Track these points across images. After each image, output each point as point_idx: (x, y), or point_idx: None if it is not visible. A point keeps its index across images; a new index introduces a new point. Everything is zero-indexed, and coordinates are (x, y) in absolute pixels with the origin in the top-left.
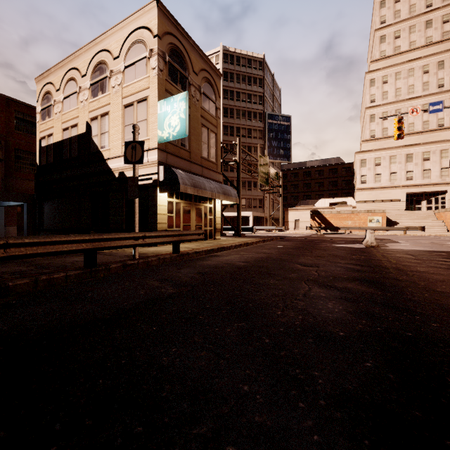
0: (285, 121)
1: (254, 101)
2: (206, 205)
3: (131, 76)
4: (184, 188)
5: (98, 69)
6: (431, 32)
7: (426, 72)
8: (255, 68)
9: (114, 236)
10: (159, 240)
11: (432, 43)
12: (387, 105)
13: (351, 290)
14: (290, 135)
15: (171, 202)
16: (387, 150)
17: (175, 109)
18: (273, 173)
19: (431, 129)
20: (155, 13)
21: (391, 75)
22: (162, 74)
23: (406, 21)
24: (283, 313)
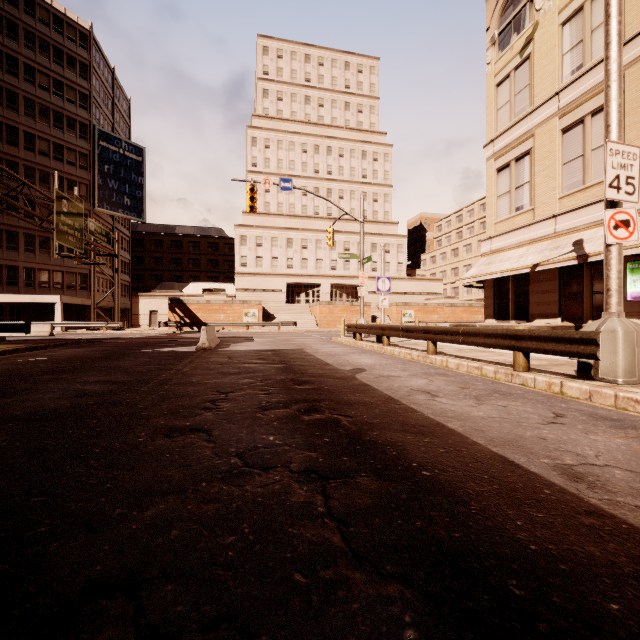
0: (134, 154)
1: (69, 97)
2: None
3: None
4: None
5: None
6: (310, 110)
7: (305, 152)
8: (72, 40)
9: None
10: None
11: (310, 122)
12: (269, 175)
13: None
14: (142, 177)
15: None
16: (269, 230)
17: None
18: (96, 230)
19: (309, 215)
20: None
21: (273, 141)
22: None
23: (288, 85)
24: None
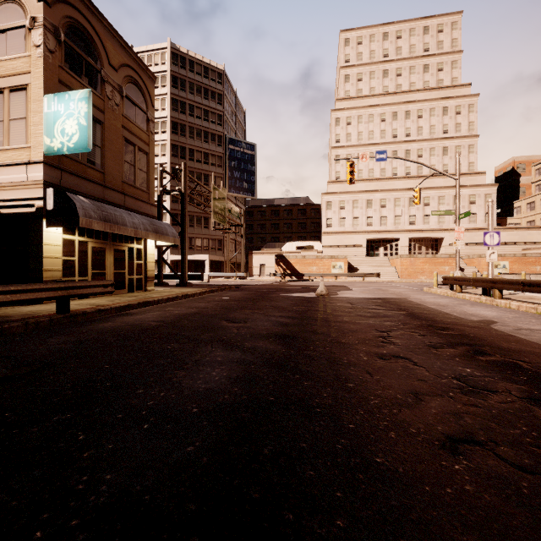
0: (250, 150)
1: (212, 120)
2: (132, 246)
3: None
4: (87, 221)
5: None
6: (387, 82)
7: (383, 121)
8: (213, 80)
9: None
10: (26, 297)
11: (388, 93)
12: (350, 147)
13: (257, 350)
14: (254, 166)
15: (70, 241)
16: (351, 194)
17: (72, 110)
18: (232, 209)
19: (387, 177)
20: None
21: (354, 117)
22: (52, 57)
23: (367, 66)
24: (144, 391)
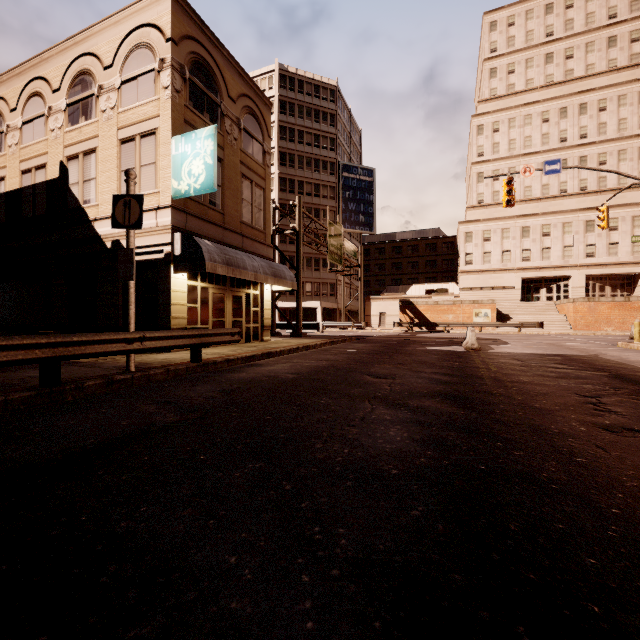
0: (367, 176)
1: (323, 145)
2: (249, 292)
3: (132, 97)
4: (212, 266)
5: (80, 82)
6: (552, 69)
7: (546, 121)
8: (325, 99)
9: (91, 338)
10: (167, 344)
11: (553, 83)
12: (498, 160)
13: (427, 410)
14: (373, 195)
15: (193, 287)
16: (499, 221)
17: (198, 150)
18: (348, 247)
19: (552, 196)
20: (168, 6)
21: (503, 122)
22: (179, 96)
23: (522, 52)
24: (324, 446)
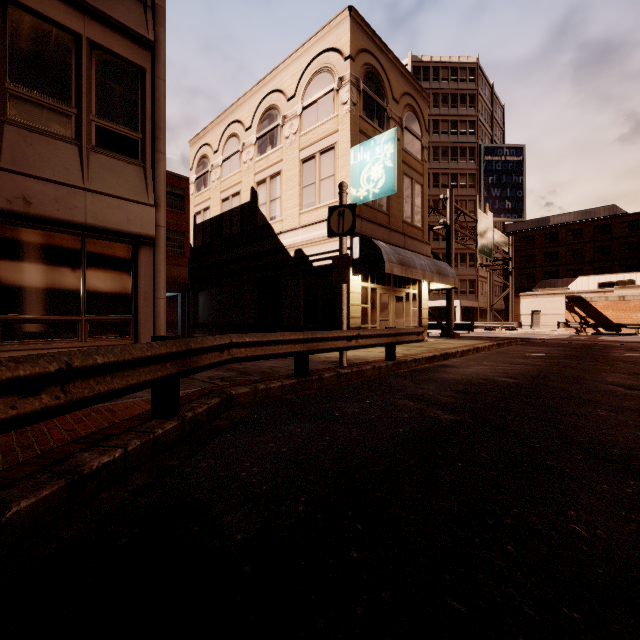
0: (515, 156)
1: (461, 131)
2: (408, 291)
3: (312, 120)
4: (390, 267)
5: (267, 117)
6: None
7: None
8: (463, 80)
9: (327, 335)
10: (373, 342)
11: None
12: None
13: None
14: (522, 176)
15: (365, 288)
16: None
17: (377, 155)
18: (498, 238)
19: None
20: (347, 26)
21: None
22: (355, 109)
23: None
24: None
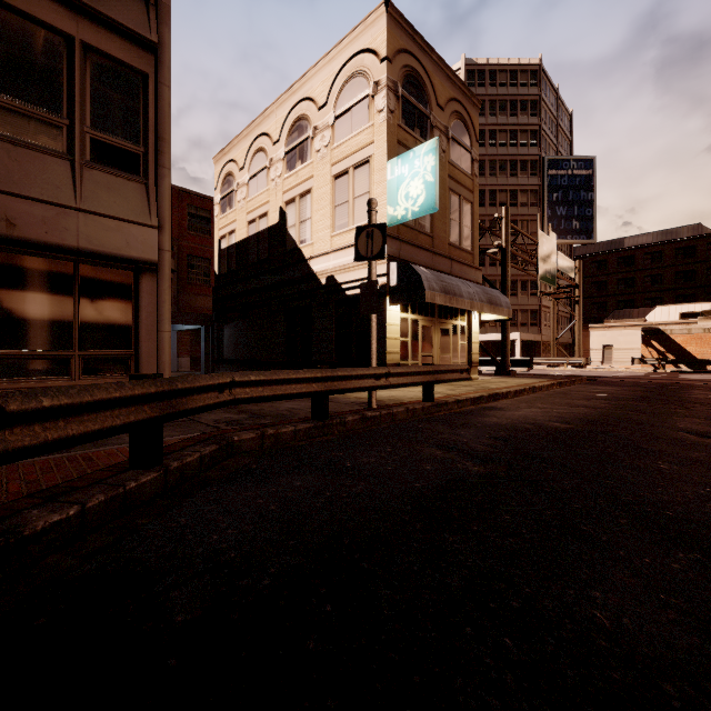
0: (583, 169)
1: (521, 142)
2: (455, 323)
3: (345, 130)
4: (431, 295)
5: (296, 128)
6: None
7: None
8: (524, 84)
9: (350, 373)
10: (407, 380)
11: None
12: None
13: None
14: (592, 192)
15: (404, 320)
16: None
17: (416, 169)
18: (563, 263)
19: None
20: (383, 24)
21: None
22: (392, 117)
23: None
24: None
